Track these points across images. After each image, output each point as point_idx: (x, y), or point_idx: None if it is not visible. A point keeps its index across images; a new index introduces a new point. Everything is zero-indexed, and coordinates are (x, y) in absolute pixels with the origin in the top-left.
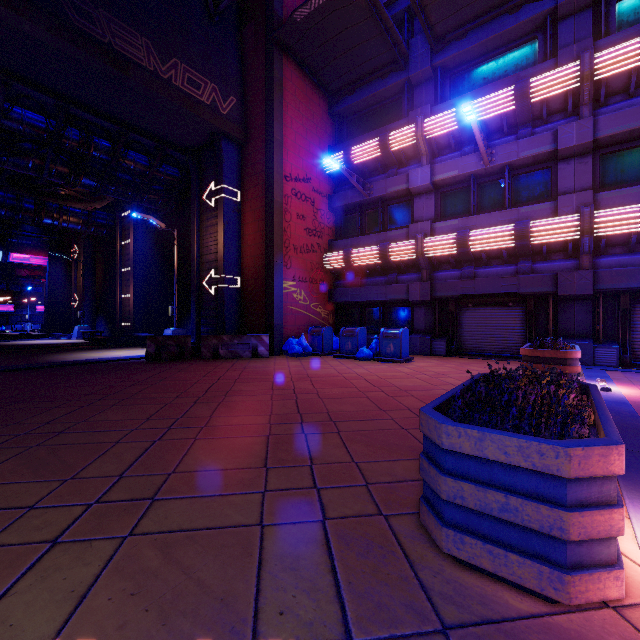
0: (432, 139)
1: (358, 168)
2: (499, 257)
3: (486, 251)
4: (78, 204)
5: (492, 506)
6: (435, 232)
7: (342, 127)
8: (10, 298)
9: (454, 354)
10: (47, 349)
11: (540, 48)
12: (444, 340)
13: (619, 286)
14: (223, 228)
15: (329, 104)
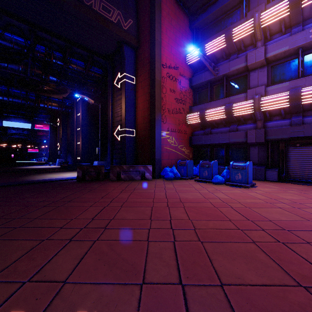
0: (266, 27)
1: (209, 58)
2: None
3: None
4: (55, 95)
5: None
6: (268, 93)
7: (198, 35)
8: (37, 146)
9: (284, 180)
10: (36, 171)
11: None
12: (276, 170)
13: None
14: (125, 100)
15: (189, 21)
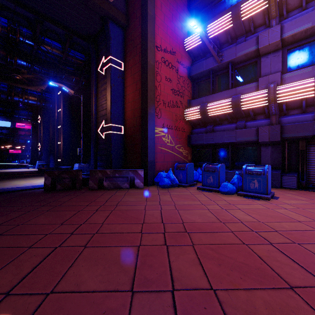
0: None
1: None
2: None
3: None
4: (31, 87)
5: None
6: (285, 81)
7: (197, 18)
8: (19, 146)
9: (305, 188)
10: (4, 176)
11: None
12: (295, 175)
13: None
14: (110, 89)
15: (188, 1)
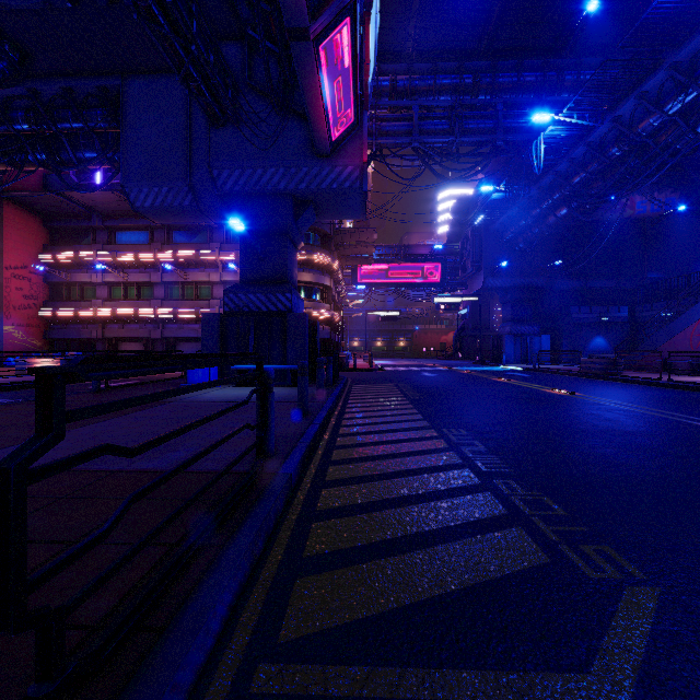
0: (103, 262)
1: (64, 263)
2: (134, 321)
3: (126, 318)
4: None
5: (20, 367)
6: (105, 306)
7: (55, 234)
8: None
9: None
10: None
11: (150, 236)
12: None
13: (169, 336)
14: None
15: (44, 220)
